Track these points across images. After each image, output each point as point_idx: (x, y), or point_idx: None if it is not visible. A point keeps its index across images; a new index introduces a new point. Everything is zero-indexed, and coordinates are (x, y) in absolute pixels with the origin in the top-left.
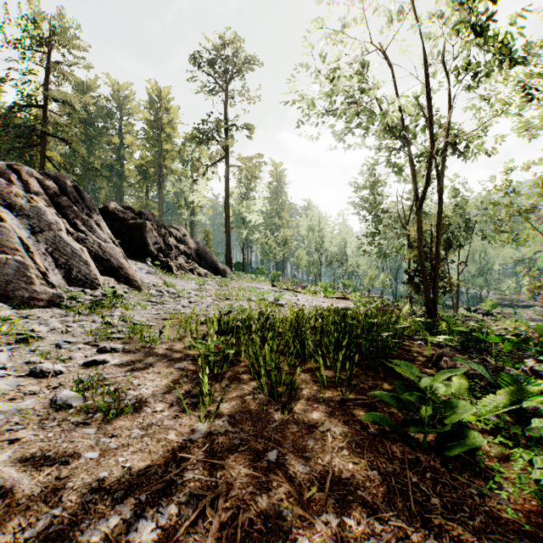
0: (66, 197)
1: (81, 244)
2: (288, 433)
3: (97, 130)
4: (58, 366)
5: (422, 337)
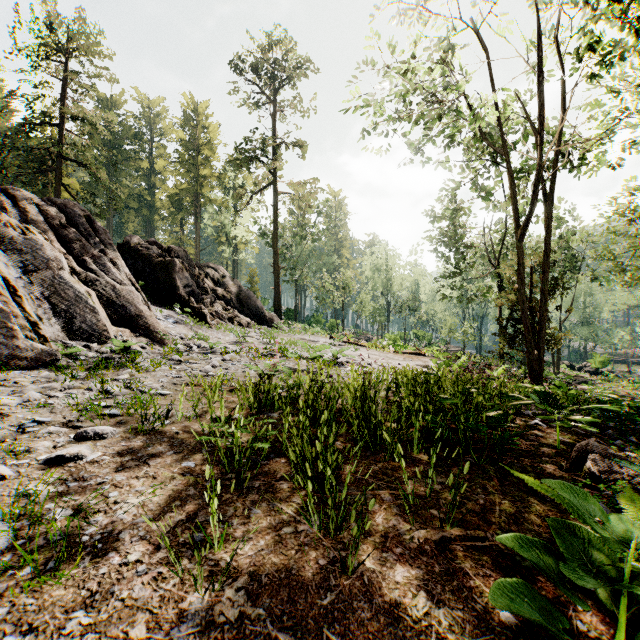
0: (75, 229)
1: (90, 287)
2: (354, 624)
3: (123, 153)
4: (0, 466)
5: (545, 417)
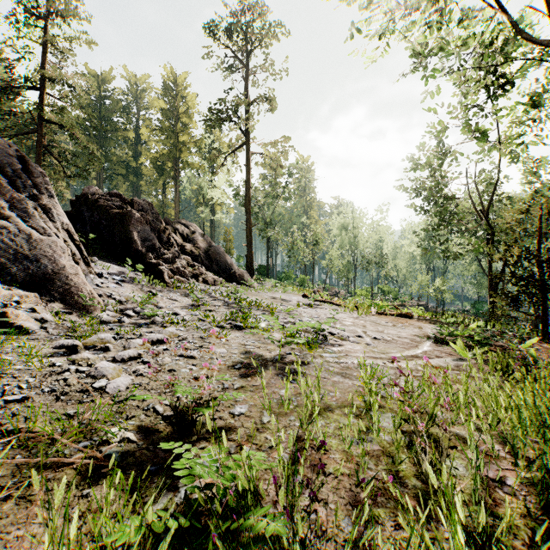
0: (1, 169)
1: None
2: None
3: (112, 125)
4: None
5: None
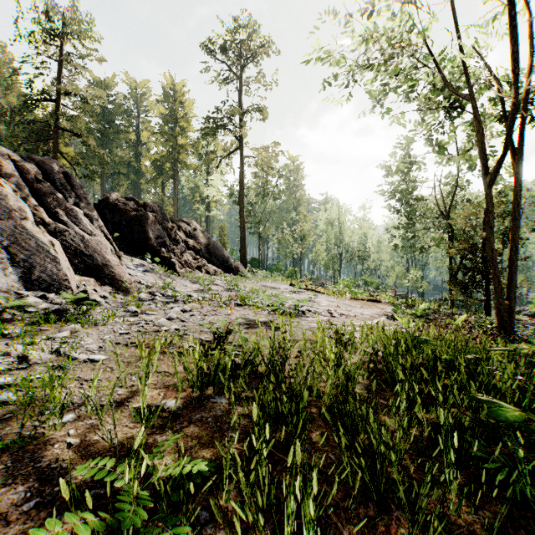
0: (52, 183)
1: (59, 237)
2: None
3: (114, 127)
4: None
5: None
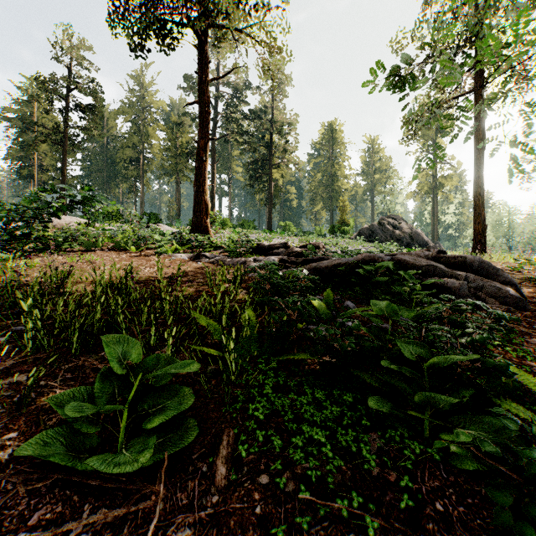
0: None
1: None
2: None
3: None
4: None
5: None
